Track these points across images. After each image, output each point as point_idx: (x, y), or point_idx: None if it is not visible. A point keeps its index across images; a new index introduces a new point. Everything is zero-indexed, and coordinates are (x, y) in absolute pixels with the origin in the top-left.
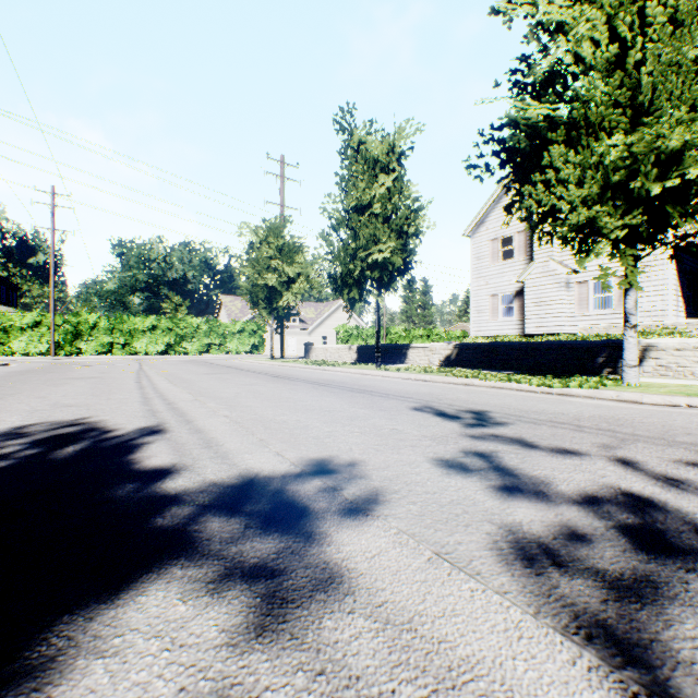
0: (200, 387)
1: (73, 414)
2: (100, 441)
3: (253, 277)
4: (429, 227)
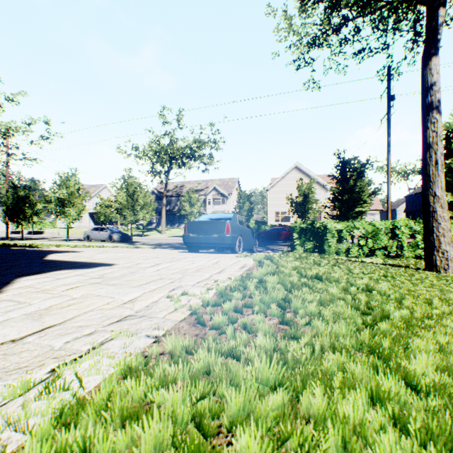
0: None
1: None
2: None
3: None
4: None
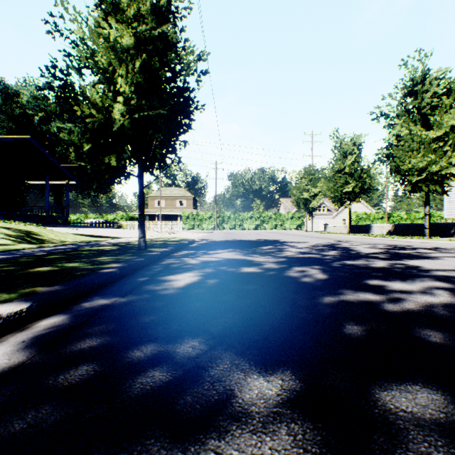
0: (281, 237)
1: (263, 238)
2: (273, 240)
3: (297, 194)
4: (376, 171)
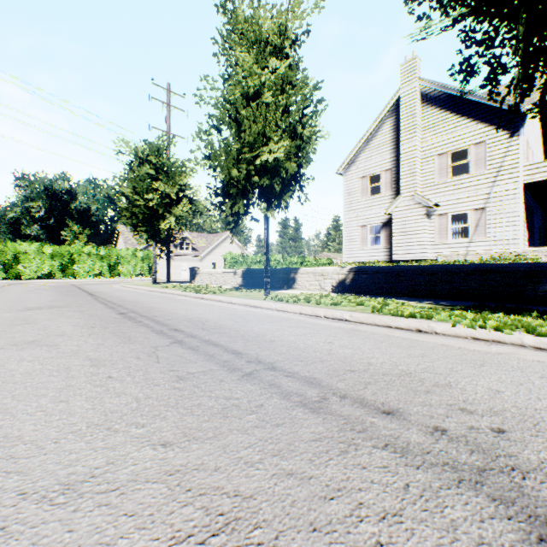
0: None
1: None
2: None
3: (133, 199)
4: (323, 136)
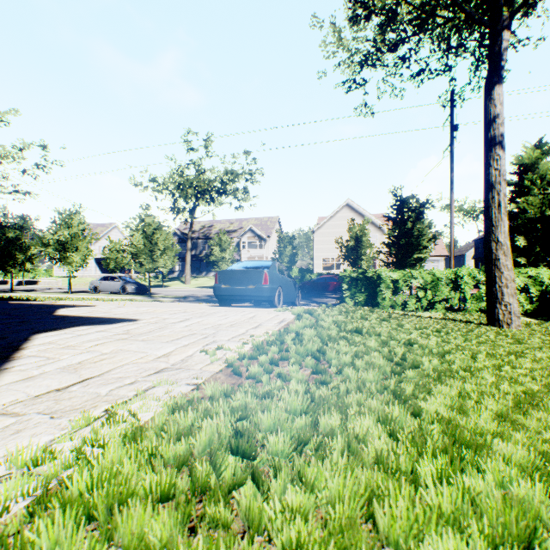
0: None
1: None
2: None
3: None
4: None
